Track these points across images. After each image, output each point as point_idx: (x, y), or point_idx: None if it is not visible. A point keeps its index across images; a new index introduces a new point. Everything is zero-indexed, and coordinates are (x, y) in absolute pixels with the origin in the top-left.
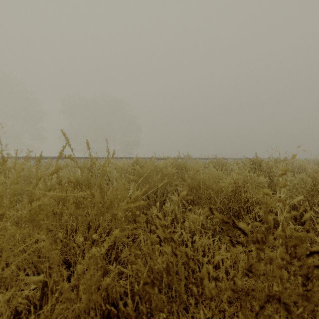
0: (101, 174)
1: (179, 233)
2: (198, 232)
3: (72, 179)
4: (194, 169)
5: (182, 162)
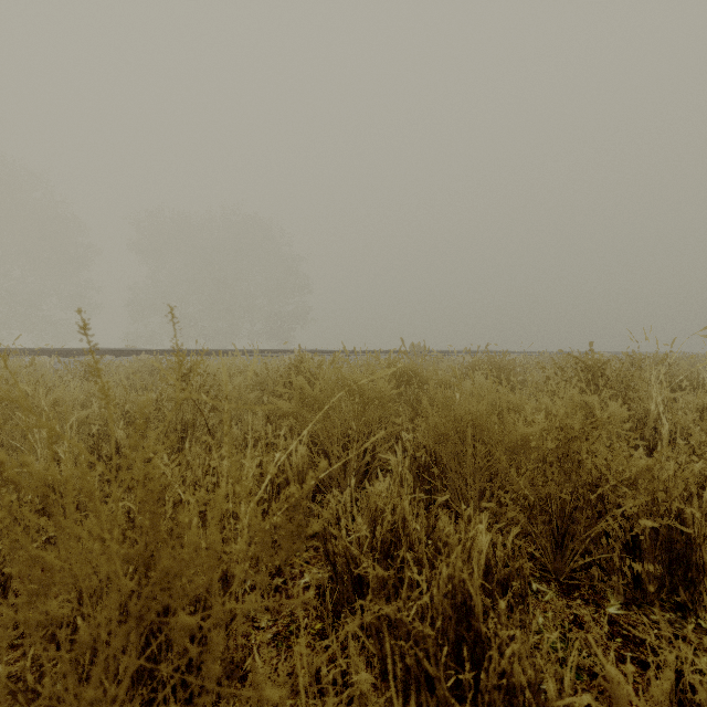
0: (131, 458)
1: (424, 600)
2: (476, 583)
3: (16, 474)
4: (439, 383)
5: (410, 365)
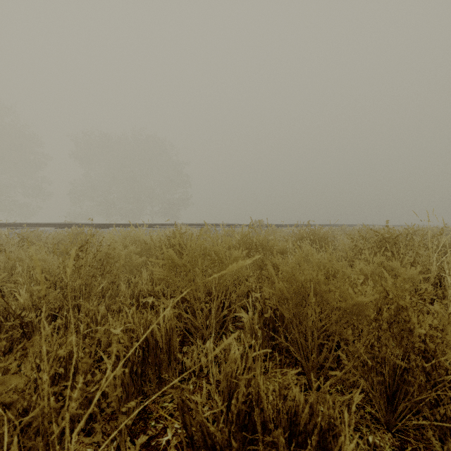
0: None
1: None
2: None
3: None
4: (278, 250)
5: (257, 237)
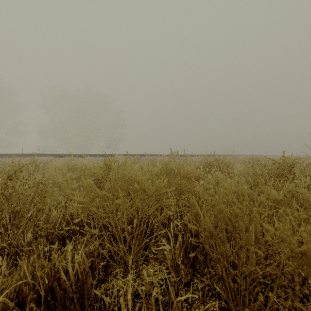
0: None
1: None
2: None
3: None
4: (193, 176)
5: (175, 165)
